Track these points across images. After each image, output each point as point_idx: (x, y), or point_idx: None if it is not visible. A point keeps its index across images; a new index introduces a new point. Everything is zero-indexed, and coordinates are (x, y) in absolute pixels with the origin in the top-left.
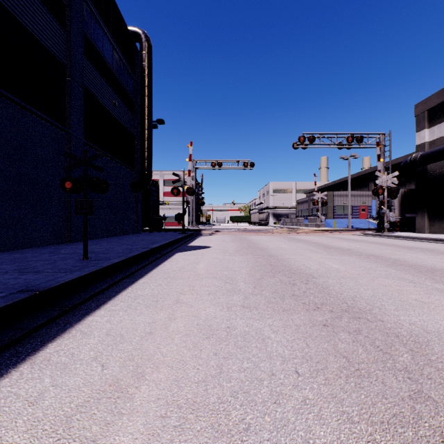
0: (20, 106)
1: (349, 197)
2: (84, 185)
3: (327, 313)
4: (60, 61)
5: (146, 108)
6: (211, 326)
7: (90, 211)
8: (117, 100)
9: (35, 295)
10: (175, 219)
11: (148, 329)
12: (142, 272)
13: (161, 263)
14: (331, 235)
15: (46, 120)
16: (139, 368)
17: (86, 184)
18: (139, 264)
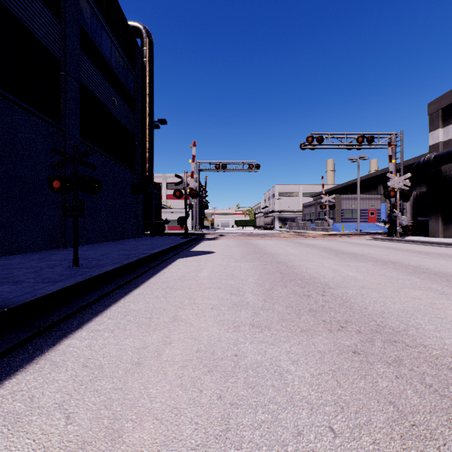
0: (8, 100)
1: (358, 200)
2: (75, 184)
3: (355, 334)
4: (54, 53)
5: (147, 107)
6: (215, 353)
7: (81, 213)
8: (116, 98)
9: (1, 313)
10: (178, 223)
11: (136, 357)
12: (138, 282)
13: (160, 271)
14: (340, 239)
15: (37, 116)
16: (117, 421)
17: (76, 183)
18: (135, 272)
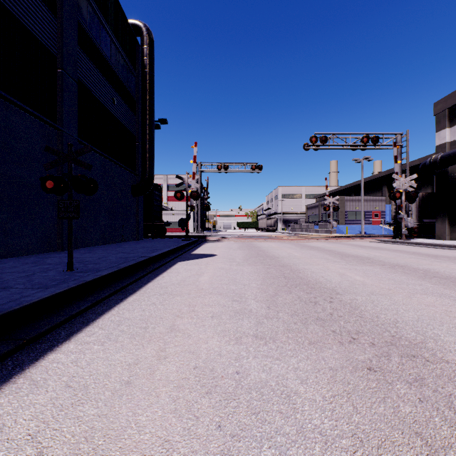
0: (1, 97)
1: (362, 202)
2: (69, 185)
3: (368, 347)
4: (50, 50)
5: (148, 106)
6: (214, 370)
7: (75, 214)
8: (116, 97)
9: None
10: (179, 225)
11: (126, 375)
12: (135, 287)
13: (159, 275)
14: (344, 242)
15: (33, 114)
16: None
17: (71, 183)
18: (132, 276)
